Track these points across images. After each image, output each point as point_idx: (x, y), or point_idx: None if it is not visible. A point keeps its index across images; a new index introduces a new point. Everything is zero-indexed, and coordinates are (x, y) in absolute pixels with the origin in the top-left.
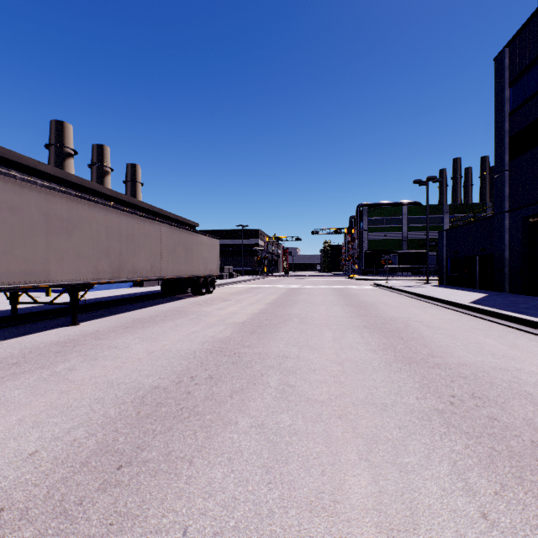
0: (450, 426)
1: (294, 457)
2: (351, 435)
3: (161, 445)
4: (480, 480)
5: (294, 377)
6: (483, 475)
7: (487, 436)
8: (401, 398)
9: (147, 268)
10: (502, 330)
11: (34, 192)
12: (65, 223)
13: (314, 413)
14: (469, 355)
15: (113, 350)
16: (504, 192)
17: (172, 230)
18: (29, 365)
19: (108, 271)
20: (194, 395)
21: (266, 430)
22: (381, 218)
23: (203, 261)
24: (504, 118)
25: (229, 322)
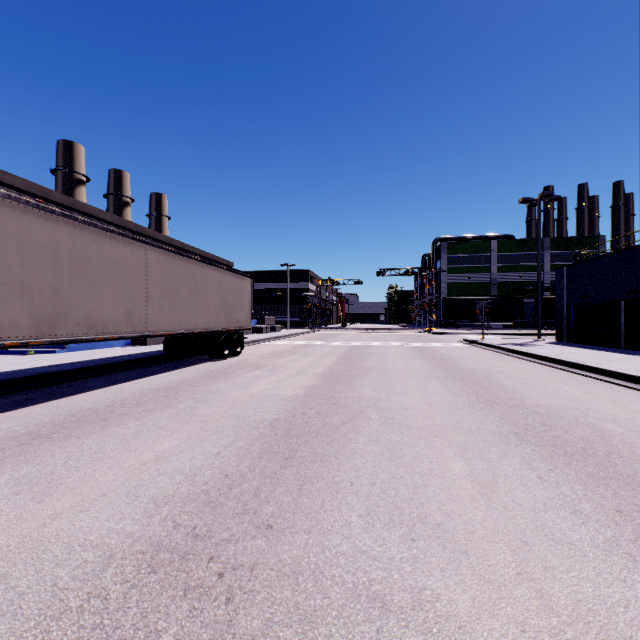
0: None
1: None
2: None
3: None
4: None
5: None
6: None
7: None
8: None
9: (118, 318)
10: None
11: None
12: None
13: None
14: None
15: None
16: None
17: (170, 259)
18: None
19: (24, 324)
20: None
21: None
22: (463, 256)
23: (224, 307)
24: None
25: (245, 421)
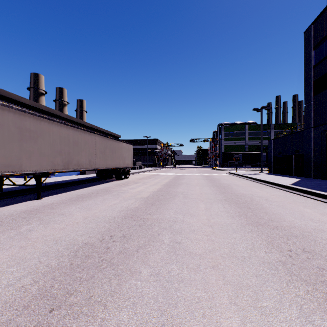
0: (292, 275)
1: (181, 301)
2: (222, 282)
3: (85, 291)
4: (323, 322)
5: (180, 236)
6: (324, 318)
7: (321, 283)
8: (254, 252)
9: (86, 163)
10: (314, 203)
11: (11, 113)
12: (32, 133)
13: (195, 264)
14: (296, 220)
15: (61, 217)
16: (311, 115)
17: (103, 139)
18: (3, 227)
19: (60, 165)
20: (112, 250)
21: (161, 278)
22: (232, 132)
23: (122, 158)
24: (311, 69)
25: (138, 197)
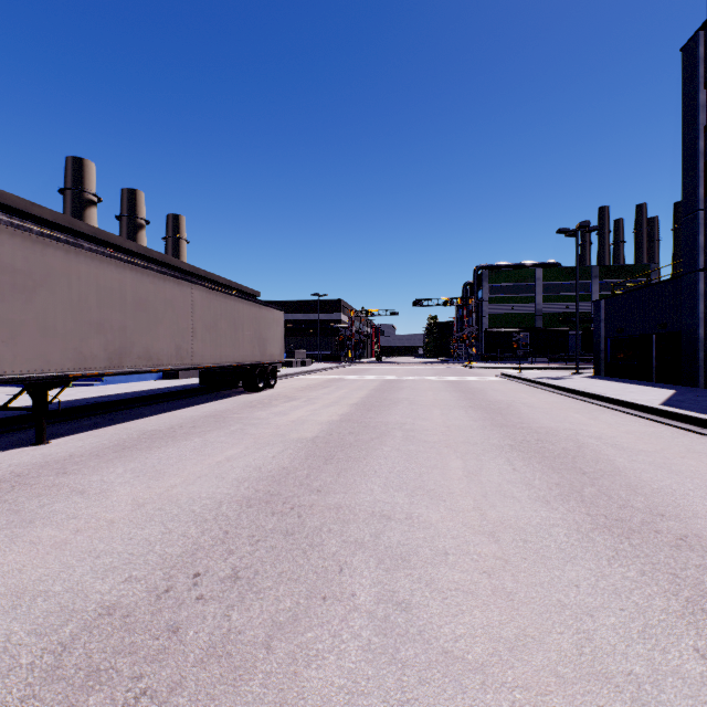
0: None
1: None
2: None
3: None
4: None
5: (407, 574)
6: None
7: None
8: (662, 651)
9: (170, 352)
10: None
11: None
12: (21, 277)
13: None
14: None
15: (74, 500)
16: (698, 241)
17: (212, 296)
18: None
19: (101, 357)
20: (184, 640)
21: None
22: (506, 285)
23: (259, 341)
24: (698, 134)
25: (290, 438)
